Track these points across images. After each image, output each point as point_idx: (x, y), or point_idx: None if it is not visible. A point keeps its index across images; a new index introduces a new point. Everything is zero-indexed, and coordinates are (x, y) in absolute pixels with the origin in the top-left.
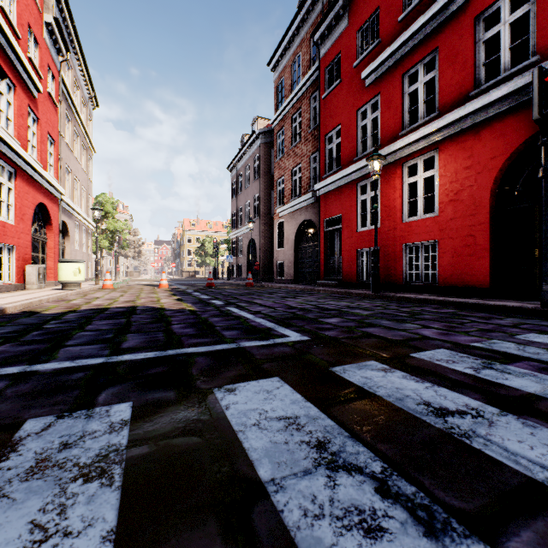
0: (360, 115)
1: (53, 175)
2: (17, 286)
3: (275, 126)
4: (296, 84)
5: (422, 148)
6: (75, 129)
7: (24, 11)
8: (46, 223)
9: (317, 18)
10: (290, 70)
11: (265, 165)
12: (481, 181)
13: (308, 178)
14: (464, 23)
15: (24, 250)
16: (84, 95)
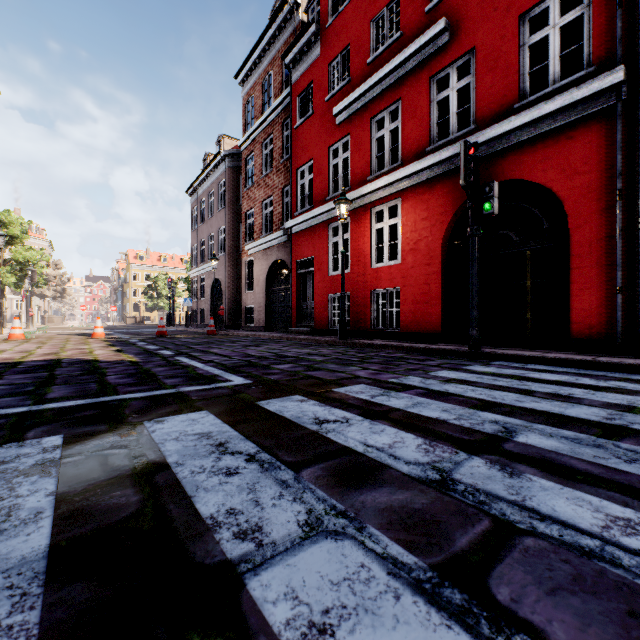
0: (332, 152)
1: None
2: None
3: (244, 149)
4: (268, 106)
5: (388, 195)
6: None
7: None
8: None
9: (289, 37)
10: (261, 89)
11: (232, 193)
12: (435, 233)
13: (280, 213)
14: (422, 81)
15: None
16: None
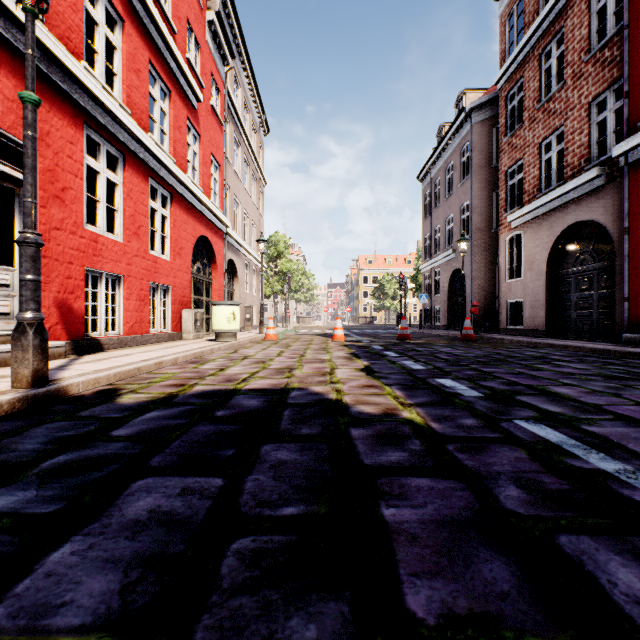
0: None
1: (218, 206)
2: (172, 335)
3: (502, 85)
4: None
5: None
6: (245, 157)
7: (181, 3)
8: (211, 262)
9: None
10: None
11: (480, 155)
12: None
13: (584, 145)
14: None
15: (181, 292)
16: (254, 119)
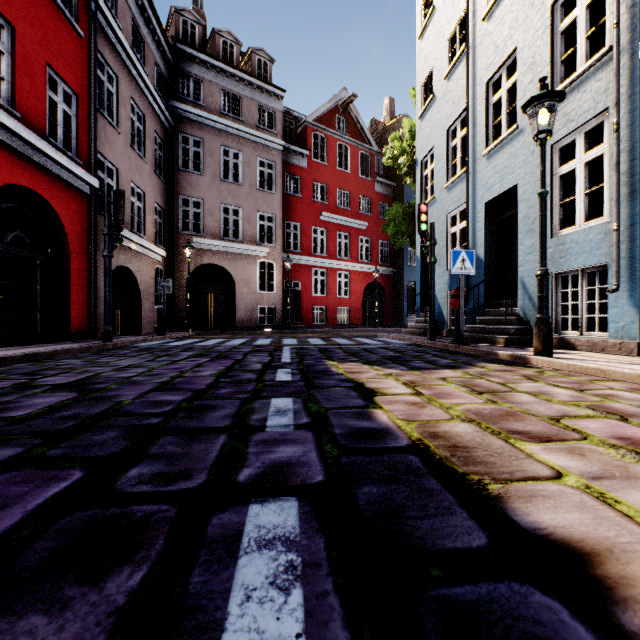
0: None
1: None
2: None
3: None
4: None
5: None
6: None
7: None
8: None
9: None
10: None
11: None
12: None
13: None
14: None
15: None
16: None
